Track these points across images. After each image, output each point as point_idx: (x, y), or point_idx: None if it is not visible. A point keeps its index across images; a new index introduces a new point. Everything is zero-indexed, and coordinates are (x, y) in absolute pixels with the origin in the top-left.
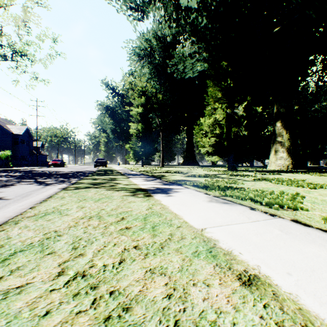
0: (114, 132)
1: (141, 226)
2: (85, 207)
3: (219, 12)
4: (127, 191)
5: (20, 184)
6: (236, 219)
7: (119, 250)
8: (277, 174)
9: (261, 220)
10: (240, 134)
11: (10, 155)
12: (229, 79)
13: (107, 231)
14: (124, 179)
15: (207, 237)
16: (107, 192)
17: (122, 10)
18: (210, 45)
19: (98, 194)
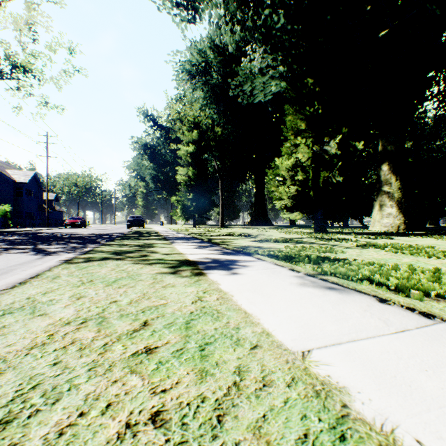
0: (156, 180)
1: (177, 344)
2: (83, 297)
3: (302, 7)
4: (166, 265)
5: (8, 252)
6: (363, 325)
7: (112, 429)
8: (387, 238)
9: (413, 328)
10: (333, 181)
11: (12, 211)
12: (317, 103)
13: (103, 361)
14: (165, 245)
15: (320, 381)
16: (133, 268)
17: (166, 8)
18: (290, 56)
19: (116, 271)
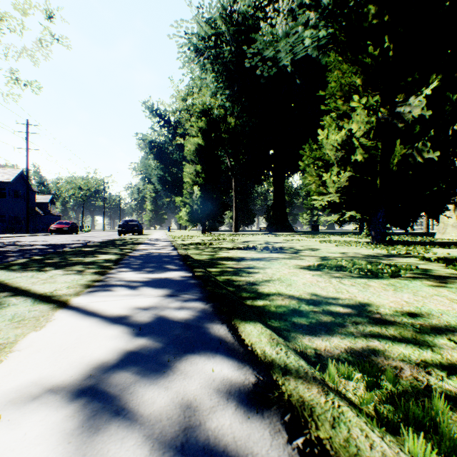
0: (163, 181)
1: None
2: None
3: None
4: None
5: None
6: None
7: None
8: None
9: None
10: (416, 161)
11: None
12: (387, 38)
13: None
14: None
15: None
16: None
17: None
18: None
19: None
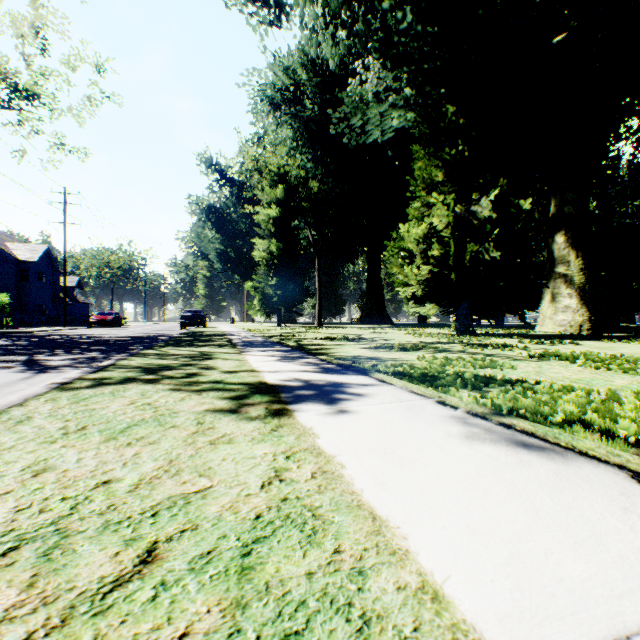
0: (224, 258)
1: None
2: (48, 471)
3: None
4: (226, 393)
5: None
6: None
7: None
8: (569, 343)
9: None
10: (485, 258)
11: (13, 303)
12: (461, 141)
13: None
14: (231, 356)
15: None
16: (167, 399)
17: (237, 4)
18: (420, 72)
19: (136, 407)
